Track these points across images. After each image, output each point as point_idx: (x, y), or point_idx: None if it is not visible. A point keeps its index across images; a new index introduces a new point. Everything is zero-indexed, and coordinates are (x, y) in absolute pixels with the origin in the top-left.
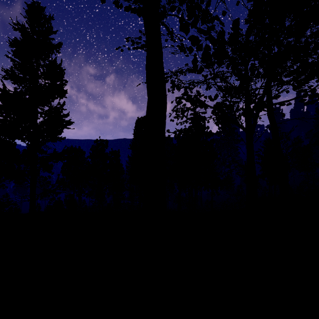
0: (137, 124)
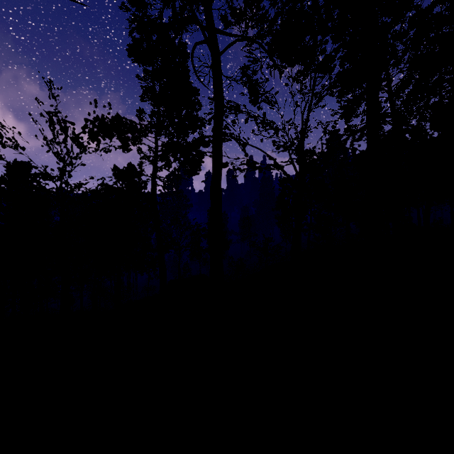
0: (6, 175)
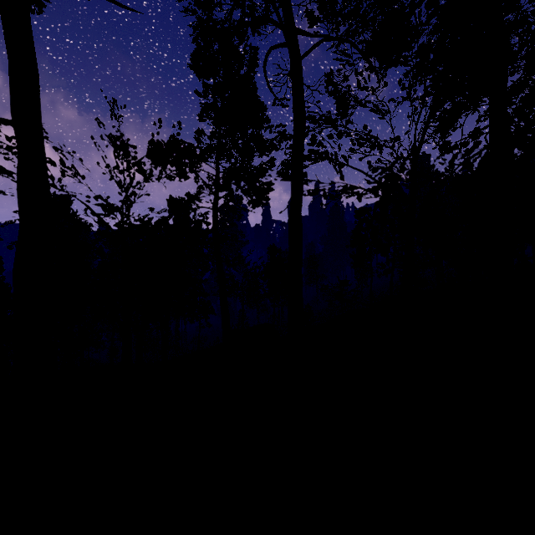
0: None
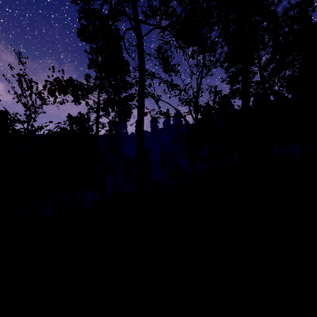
0: None
